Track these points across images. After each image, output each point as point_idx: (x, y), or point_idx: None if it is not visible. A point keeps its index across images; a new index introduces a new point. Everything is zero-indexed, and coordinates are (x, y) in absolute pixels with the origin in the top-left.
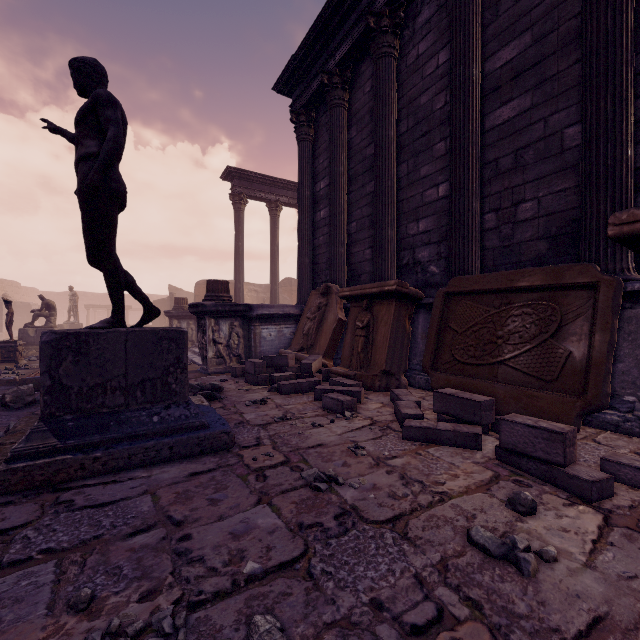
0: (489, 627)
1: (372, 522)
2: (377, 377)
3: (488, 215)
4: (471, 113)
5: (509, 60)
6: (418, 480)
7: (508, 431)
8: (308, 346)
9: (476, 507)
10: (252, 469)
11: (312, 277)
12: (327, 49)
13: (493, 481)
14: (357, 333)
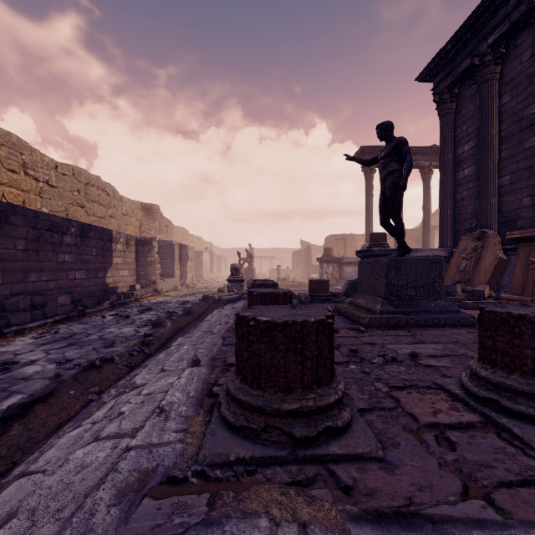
0: None
1: None
2: None
3: None
4: None
5: None
6: None
7: None
8: (465, 280)
9: None
10: None
11: (453, 226)
12: (477, 35)
13: None
14: (531, 267)
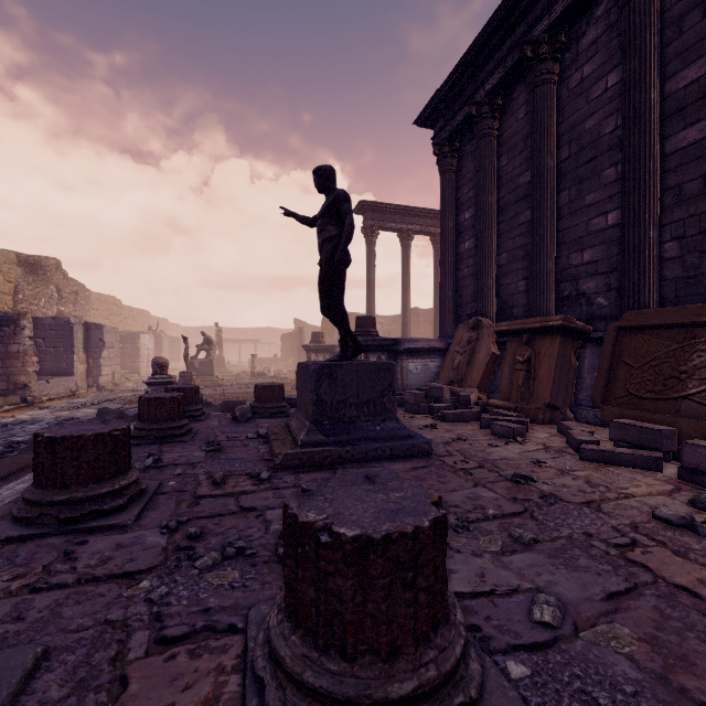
0: (671, 550)
1: (570, 502)
2: (540, 410)
3: (669, 244)
4: (648, 139)
5: (695, 79)
6: (602, 485)
7: (690, 453)
8: (458, 380)
9: (658, 503)
10: (457, 468)
11: (455, 310)
12: (475, 79)
13: (674, 491)
14: (517, 367)
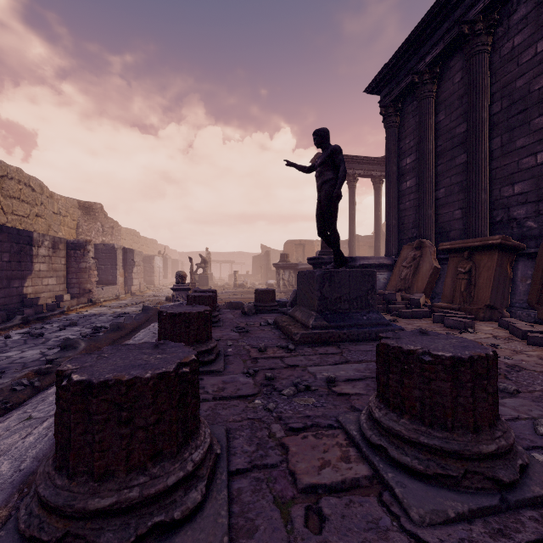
0: None
1: (533, 370)
2: (481, 310)
3: None
4: None
5: None
6: None
7: None
8: (405, 288)
9: None
10: None
11: (398, 235)
12: (417, 54)
13: None
14: (459, 277)
